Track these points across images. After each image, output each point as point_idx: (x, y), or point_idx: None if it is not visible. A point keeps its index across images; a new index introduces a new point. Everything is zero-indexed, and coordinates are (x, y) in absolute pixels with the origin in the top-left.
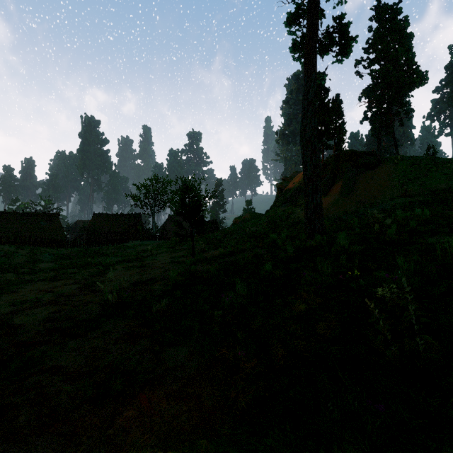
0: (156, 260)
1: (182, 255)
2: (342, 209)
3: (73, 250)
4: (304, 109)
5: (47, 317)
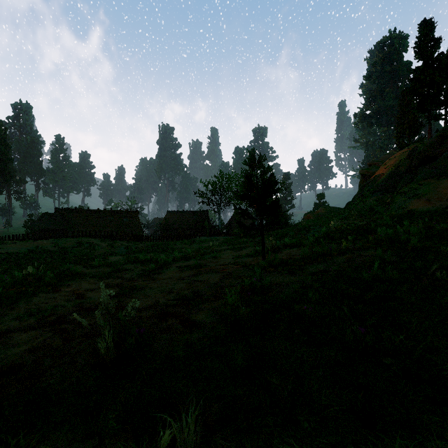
0: (216, 258)
1: (248, 255)
2: None
3: (145, 244)
4: None
5: (15, 360)
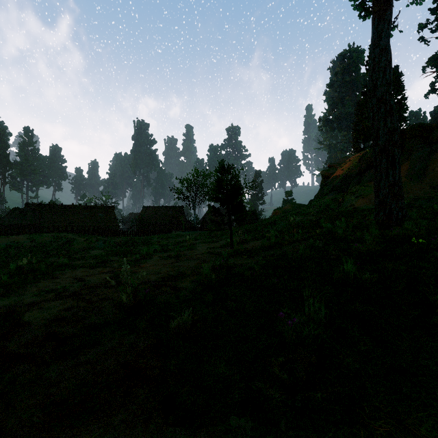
0: (193, 250)
1: (220, 246)
2: (412, 194)
3: (123, 238)
4: (374, 60)
5: (57, 315)
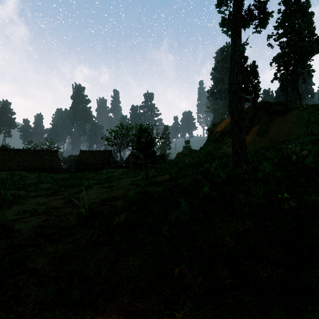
0: (120, 182)
1: (139, 179)
2: (259, 145)
3: (66, 175)
4: (231, 68)
5: (38, 224)
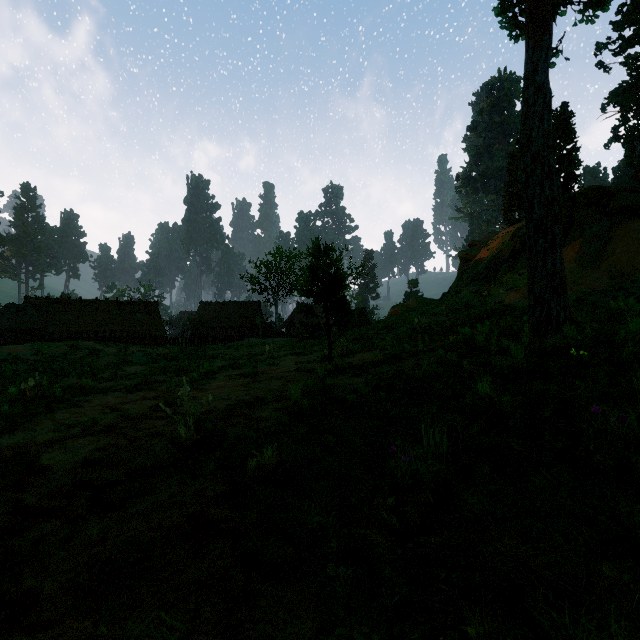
0: (275, 365)
1: (314, 360)
2: (585, 286)
3: (172, 349)
4: (528, 101)
5: (88, 457)
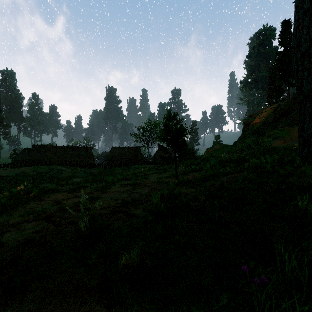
0: (146, 179)
1: (167, 176)
2: None
3: (97, 170)
4: (298, 20)
5: (28, 237)
